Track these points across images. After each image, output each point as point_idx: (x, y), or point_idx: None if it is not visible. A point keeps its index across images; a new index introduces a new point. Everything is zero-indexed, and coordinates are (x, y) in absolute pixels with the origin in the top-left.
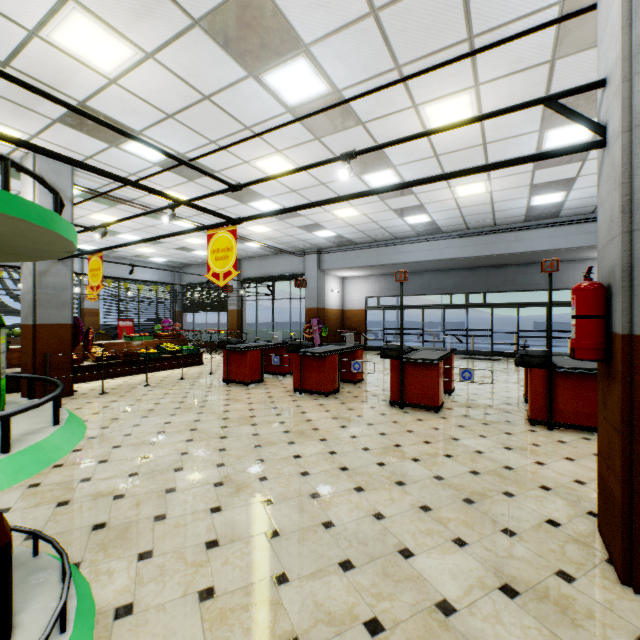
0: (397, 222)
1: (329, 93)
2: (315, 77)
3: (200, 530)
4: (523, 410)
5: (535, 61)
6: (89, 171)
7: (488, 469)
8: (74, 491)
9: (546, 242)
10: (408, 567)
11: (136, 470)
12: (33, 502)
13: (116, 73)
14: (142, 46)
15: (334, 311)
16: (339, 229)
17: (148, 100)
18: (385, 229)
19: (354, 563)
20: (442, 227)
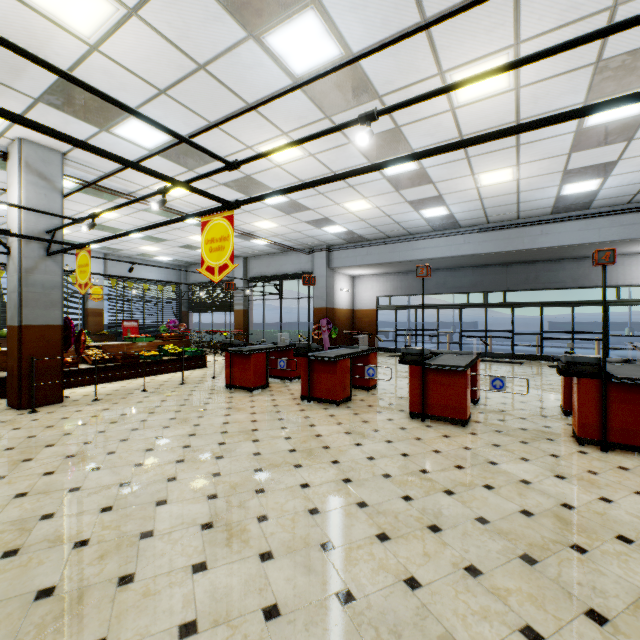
0: (412, 216)
1: (342, 58)
2: (326, 37)
3: (175, 603)
4: (564, 424)
5: (592, 8)
6: (37, 131)
7: (542, 508)
8: (29, 534)
9: (575, 236)
10: None
11: (110, 503)
12: None
13: (96, 37)
14: None
15: (344, 311)
16: (350, 224)
17: (136, 72)
18: (399, 224)
19: None
20: (460, 221)
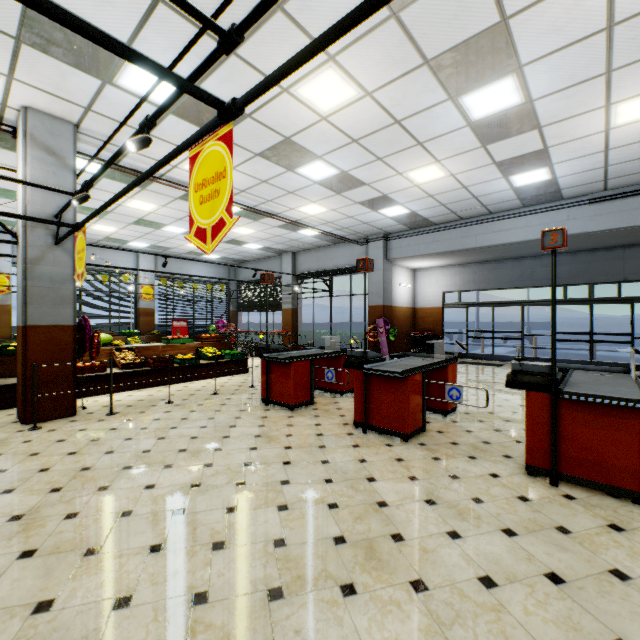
0: (497, 185)
1: None
2: None
3: None
4: None
5: None
6: None
7: None
8: None
9: None
10: None
11: None
12: None
13: None
14: None
15: (403, 309)
16: (413, 203)
17: None
18: (477, 199)
19: None
20: (564, 189)
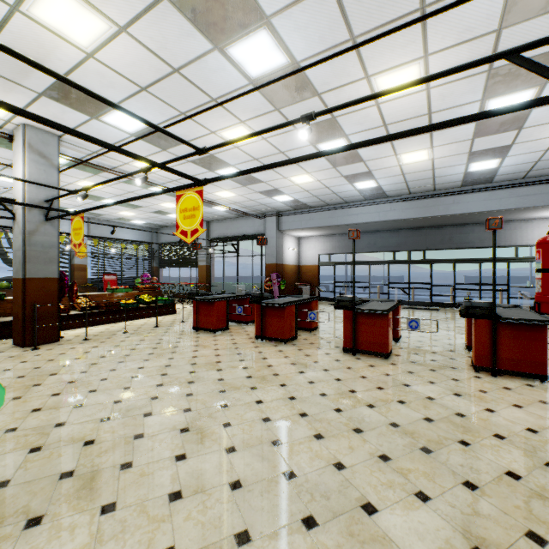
0: (347, 187)
1: (288, 65)
2: (275, 49)
3: (164, 480)
4: (466, 357)
5: (482, 31)
6: (58, 130)
7: (441, 416)
8: (47, 436)
9: (481, 205)
10: (372, 525)
11: (108, 415)
12: (7, 448)
13: (93, 47)
14: (115, 20)
15: (291, 266)
16: (296, 194)
17: (123, 73)
18: (336, 194)
19: (317, 520)
20: (387, 192)
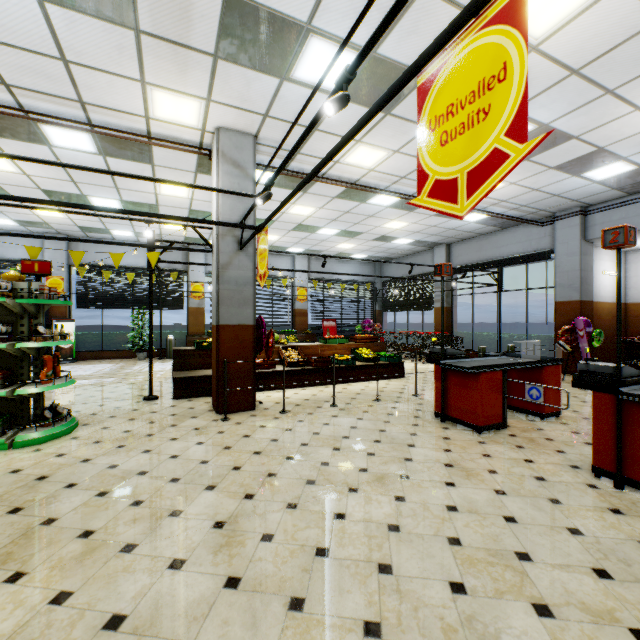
0: None
1: None
2: None
3: None
4: None
5: None
6: None
7: None
8: None
9: None
10: None
11: None
12: None
13: None
14: None
15: (608, 306)
16: None
17: None
18: None
19: None
20: None
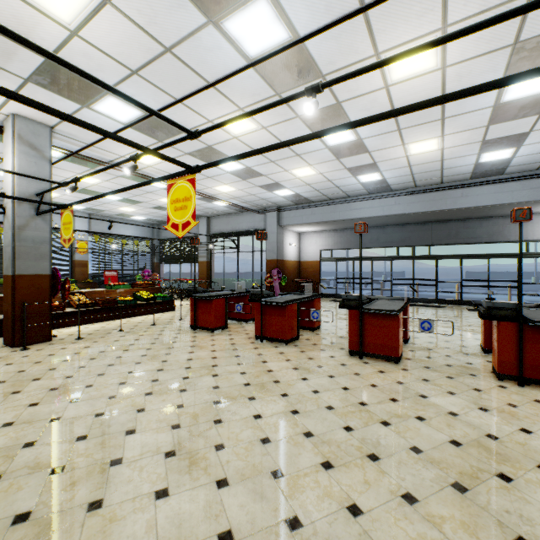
0: (350, 181)
1: (290, 41)
2: (276, 22)
3: (138, 528)
4: (484, 361)
5: None
6: (15, 100)
7: (469, 438)
8: (11, 461)
9: (491, 198)
10: None
11: (86, 432)
12: None
13: (76, 23)
14: None
15: (292, 262)
16: (297, 188)
17: (111, 54)
18: (339, 188)
19: None
20: (392, 185)
